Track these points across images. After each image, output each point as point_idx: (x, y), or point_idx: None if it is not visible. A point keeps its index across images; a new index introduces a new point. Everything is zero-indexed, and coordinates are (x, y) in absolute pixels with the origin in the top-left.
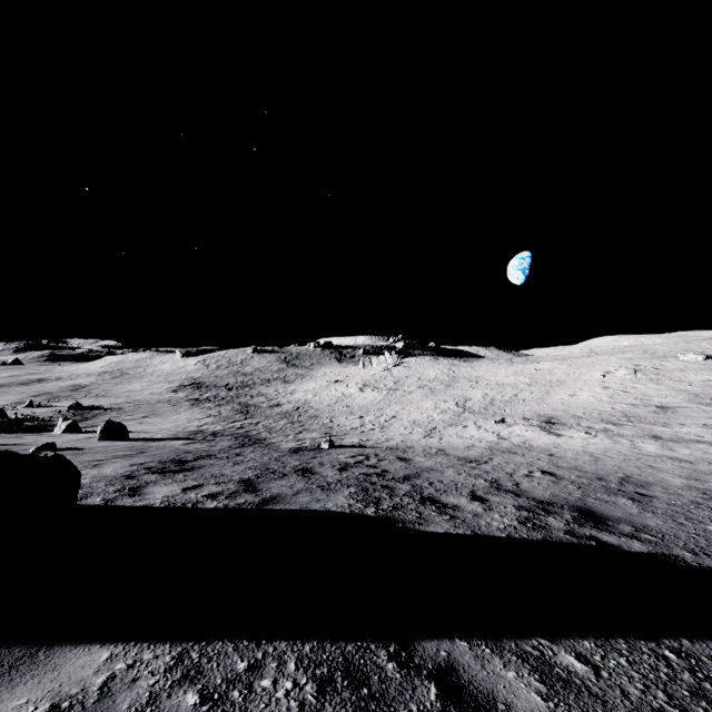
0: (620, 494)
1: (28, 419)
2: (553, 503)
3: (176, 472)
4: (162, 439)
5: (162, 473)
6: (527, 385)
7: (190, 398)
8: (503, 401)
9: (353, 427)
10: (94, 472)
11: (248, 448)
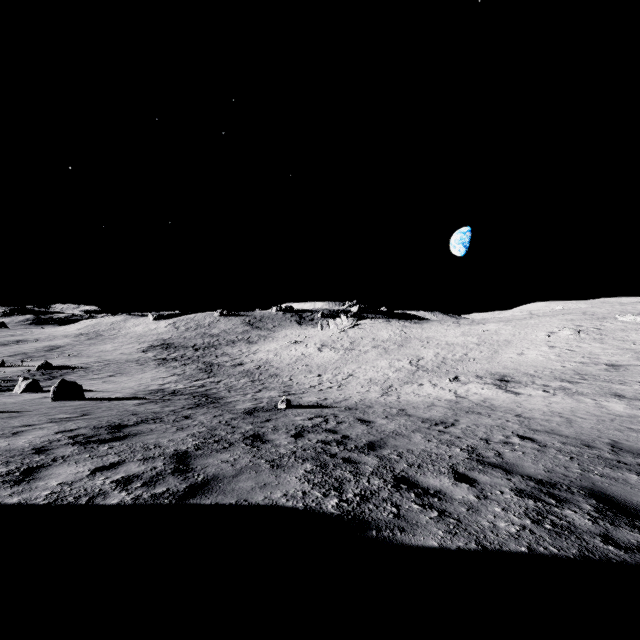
0: (623, 467)
1: None
2: (556, 483)
3: (103, 442)
4: (118, 399)
5: (85, 444)
6: (476, 345)
7: (158, 358)
8: (454, 359)
9: (311, 385)
10: (3, 443)
11: (201, 409)
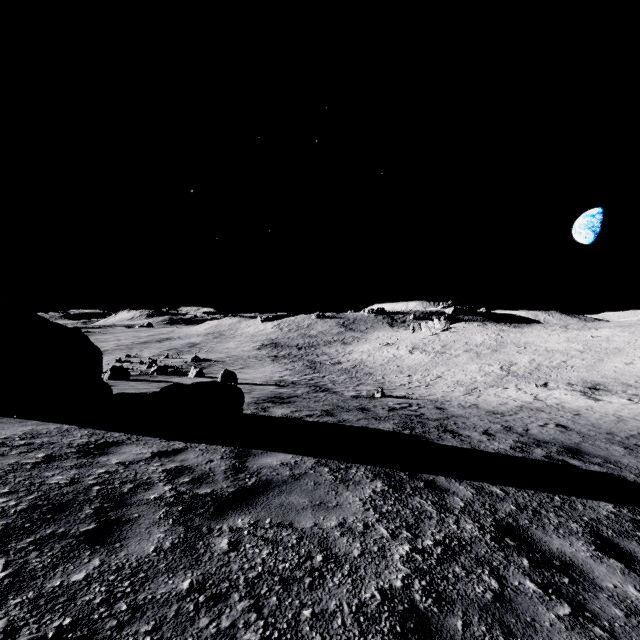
0: (617, 444)
1: (169, 367)
2: (548, 442)
3: (281, 403)
4: (260, 385)
5: (274, 403)
6: (579, 352)
7: (271, 355)
8: (550, 366)
9: (401, 384)
10: None
11: (321, 394)
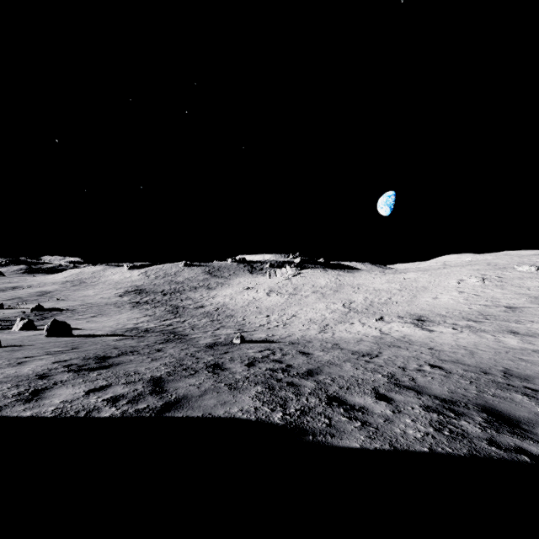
0: (512, 389)
1: None
2: (456, 401)
3: (92, 370)
4: (101, 336)
5: (78, 371)
6: (398, 290)
7: (132, 301)
8: (380, 302)
9: (261, 324)
10: (11, 370)
11: (170, 344)
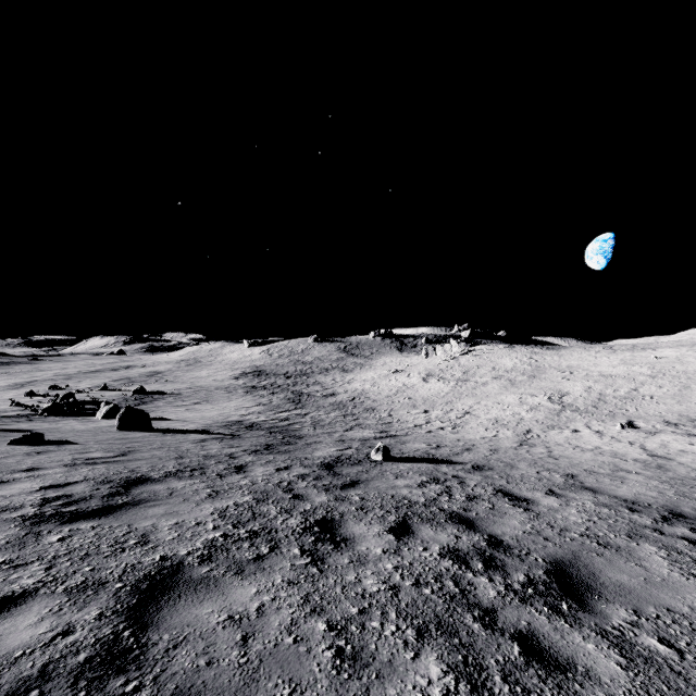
0: None
1: (92, 402)
2: None
3: (72, 518)
4: (186, 432)
5: (41, 521)
6: (649, 377)
7: (248, 386)
8: (618, 396)
9: (416, 424)
10: None
11: (266, 455)
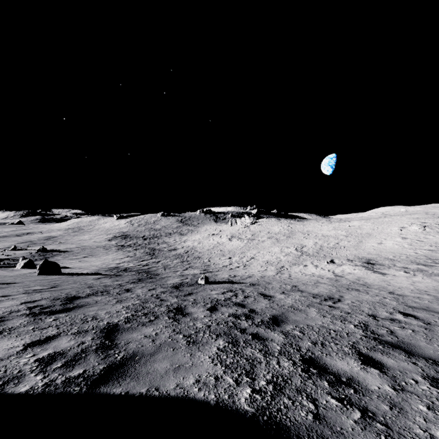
0: None
1: (8, 258)
2: None
3: (52, 313)
4: (85, 274)
5: (37, 315)
6: (345, 236)
7: (118, 245)
8: (329, 247)
9: (224, 265)
10: None
11: (140, 283)
